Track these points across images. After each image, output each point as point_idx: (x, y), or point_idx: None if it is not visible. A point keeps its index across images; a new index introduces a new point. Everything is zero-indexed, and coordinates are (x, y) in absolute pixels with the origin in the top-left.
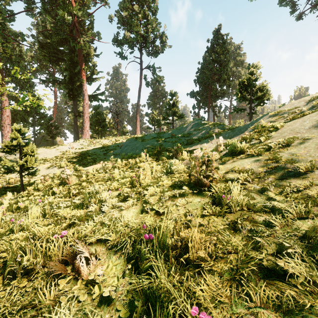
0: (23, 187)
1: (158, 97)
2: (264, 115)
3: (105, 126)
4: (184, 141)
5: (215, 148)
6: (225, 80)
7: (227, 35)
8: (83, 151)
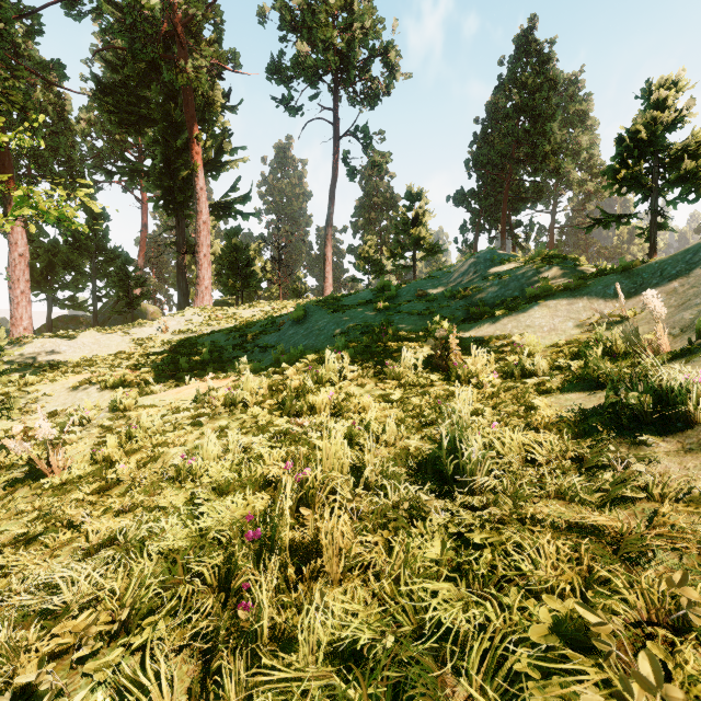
0: None
1: (377, 208)
2: None
3: (250, 277)
4: (456, 310)
5: (625, 338)
6: (547, 157)
7: (552, 42)
8: (186, 338)
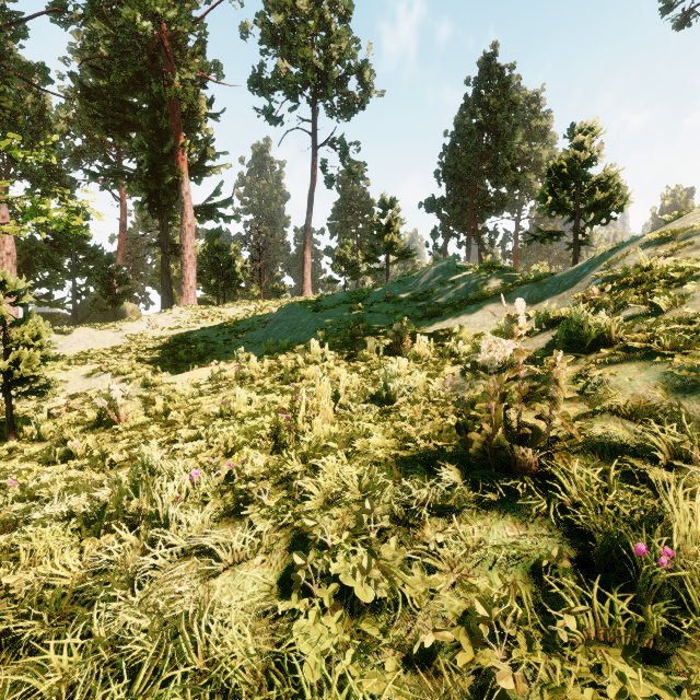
0: (12, 427)
1: (353, 211)
2: (623, 243)
3: (232, 277)
4: (416, 310)
5: (506, 328)
6: (508, 171)
7: (511, 68)
8: (178, 334)
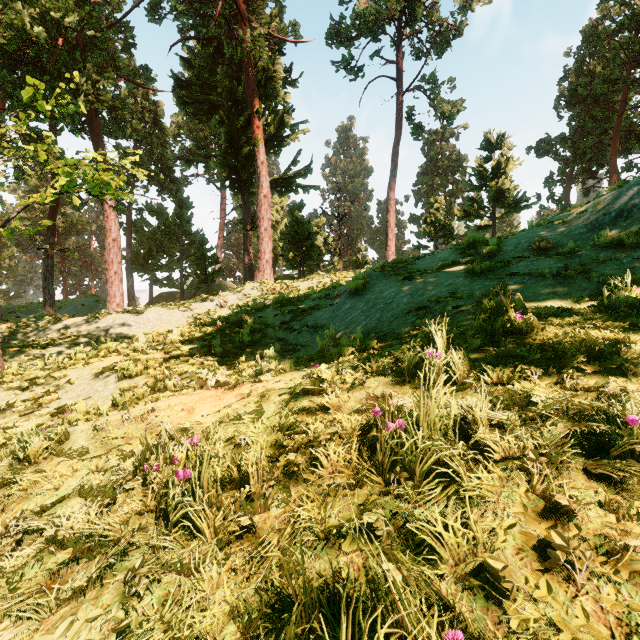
0: None
1: (440, 173)
2: None
3: (311, 249)
4: (636, 265)
5: None
6: None
7: None
8: (238, 313)
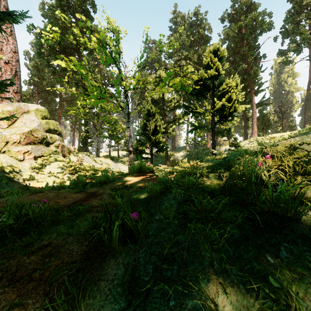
0: None
1: None
2: None
3: (269, 125)
4: None
5: None
6: None
7: None
8: (255, 145)
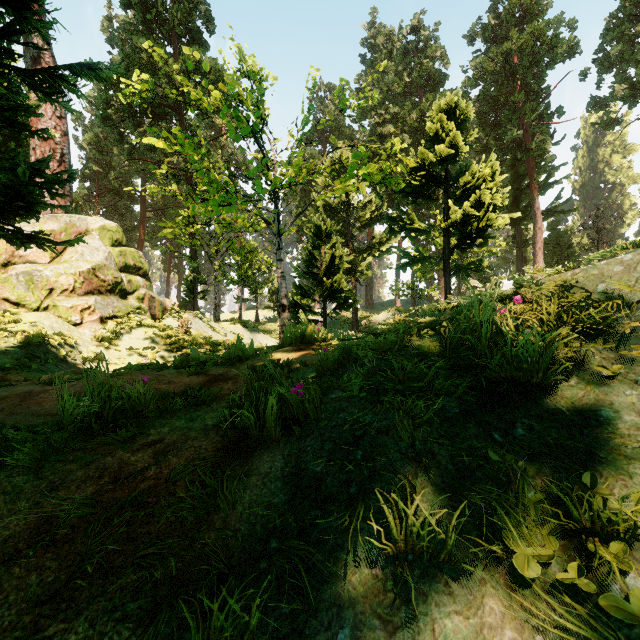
0: None
1: None
2: None
3: (570, 255)
4: None
5: None
6: None
7: None
8: None
